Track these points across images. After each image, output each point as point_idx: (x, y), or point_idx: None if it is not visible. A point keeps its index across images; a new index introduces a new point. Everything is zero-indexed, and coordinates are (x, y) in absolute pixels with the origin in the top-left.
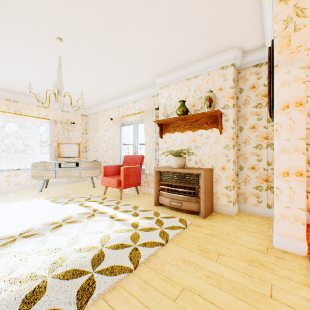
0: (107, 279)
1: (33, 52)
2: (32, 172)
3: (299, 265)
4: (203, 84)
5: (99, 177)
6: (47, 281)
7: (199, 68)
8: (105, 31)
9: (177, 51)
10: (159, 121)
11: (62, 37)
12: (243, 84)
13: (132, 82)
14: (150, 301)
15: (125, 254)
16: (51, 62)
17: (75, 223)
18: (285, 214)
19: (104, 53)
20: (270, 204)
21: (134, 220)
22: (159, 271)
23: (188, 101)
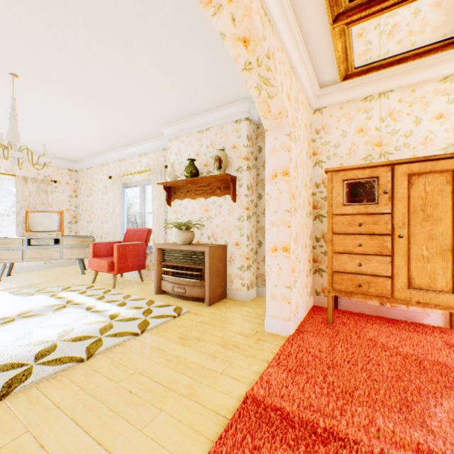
0: (48, 369)
1: None
2: None
3: (275, 345)
4: (217, 139)
5: None
6: None
7: (211, 118)
8: (75, 71)
9: (178, 98)
10: (164, 184)
11: (16, 73)
12: (263, 142)
13: (133, 130)
14: (91, 384)
15: (84, 346)
16: (6, 100)
17: (35, 317)
18: (274, 293)
19: (81, 94)
20: None
21: (117, 311)
22: (116, 360)
23: (200, 160)
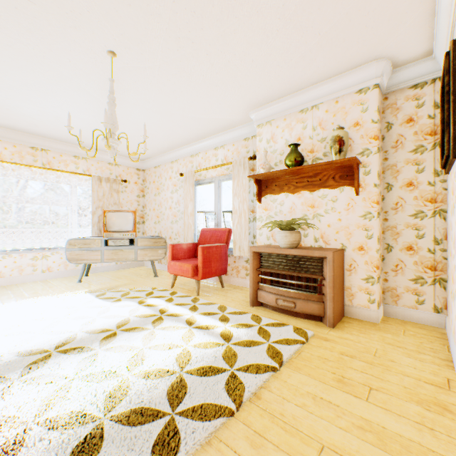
0: (196, 427)
1: (72, 74)
2: (67, 253)
3: None
4: (328, 118)
5: (162, 261)
6: (103, 427)
7: (321, 92)
8: (180, 38)
9: (288, 67)
10: (256, 176)
11: (115, 50)
12: (393, 116)
13: (215, 118)
14: None
15: (219, 384)
16: (96, 89)
17: (135, 331)
18: None
19: (176, 73)
20: (439, 307)
21: (224, 328)
22: (276, 416)
23: (303, 145)
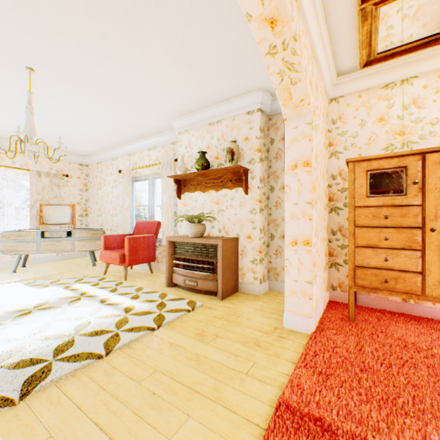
0: (67, 366)
1: None
2: (1, 245)
3: (297, 343)
4: (228, 131)
5: None
6: None
7: (222, 111)
8: (90, 63)
9: (190, 90)
10: (174, 177)
11: (33, 67)
12: (275, 134)
13: (143, 124)
14: (112, 384)
15: (102, 341)
16: (22, 95)
17: (51, 310)
18: (294, 288)
19: (95, 87)
20: None
21: (131, 304)
22: (135, 357)
23: (211, 153)
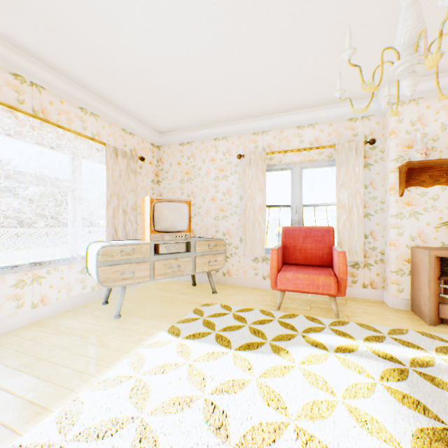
0: None
1: None
2: (98, 271)
3: None
4: None
5: None
6: None
7: None
8: None
9: None
10: (419, 162)
11: None
12: None
13: None
14: None
15: None
16: None
17: None
18: None
19: None
20: None
21: None
22: None
23: None
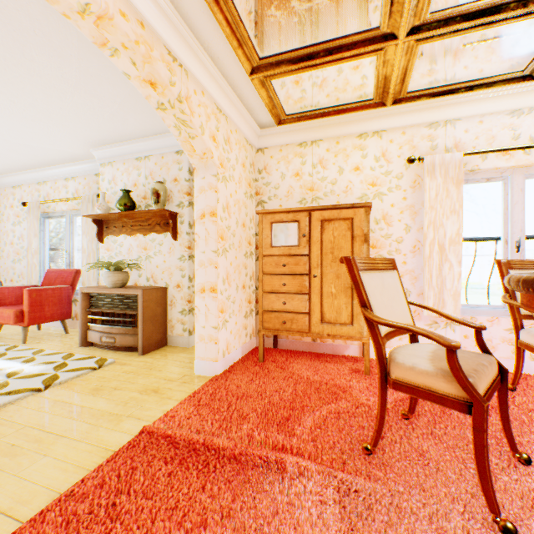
0: None
1: None
2: None
3: (197, 386)
4: (157, 170)
5: None
6: None
7: (150, 146)
8: None
9: (105, 120)
10: (92, 216)
11: None
12: None
13: (53, 148)
14: None
15: None
16: None
17: None
18: (203, 335)
19: None
20: None
21: (20, 368)
22: (4, 418)
23: (139, 191)
